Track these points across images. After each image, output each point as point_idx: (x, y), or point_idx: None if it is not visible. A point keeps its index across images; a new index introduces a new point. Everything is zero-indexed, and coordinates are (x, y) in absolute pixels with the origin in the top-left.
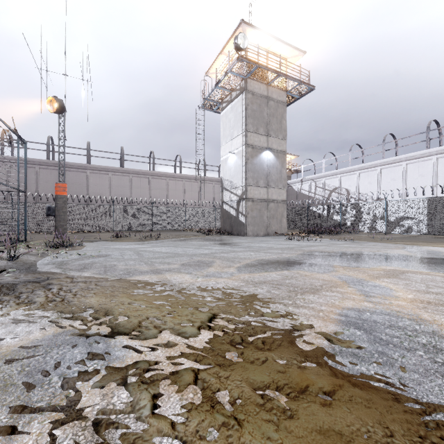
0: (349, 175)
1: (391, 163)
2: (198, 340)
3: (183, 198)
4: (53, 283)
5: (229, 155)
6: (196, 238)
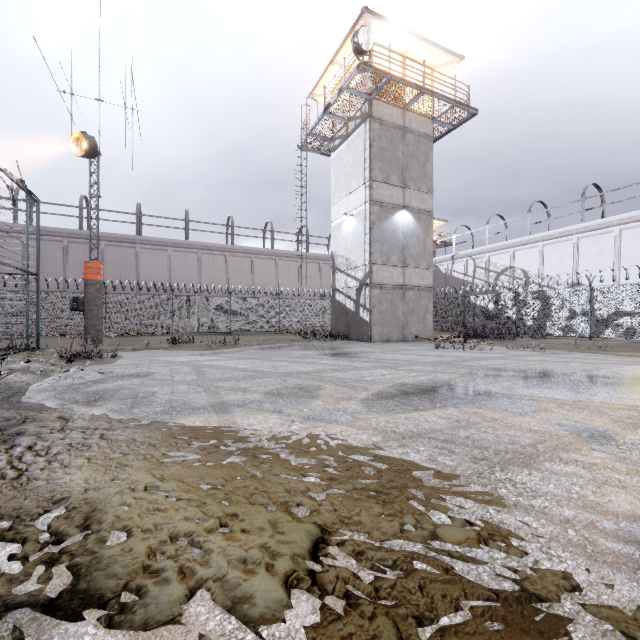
0: (528, 249)
1: (595, 229)
2: (282, 635)
3: (276, 284)
4: (26, 432)
5: (344, 219)
6: (294, 346)
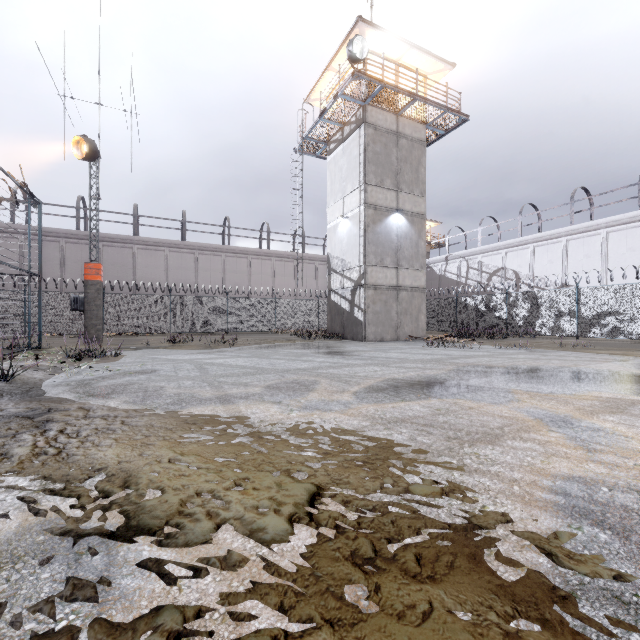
0: (519, 251)
1: (584, 231)
2: (289, 549)
3: (272, 284)
4: (54, 419)
5: (339, 221)
6: (291, 345)
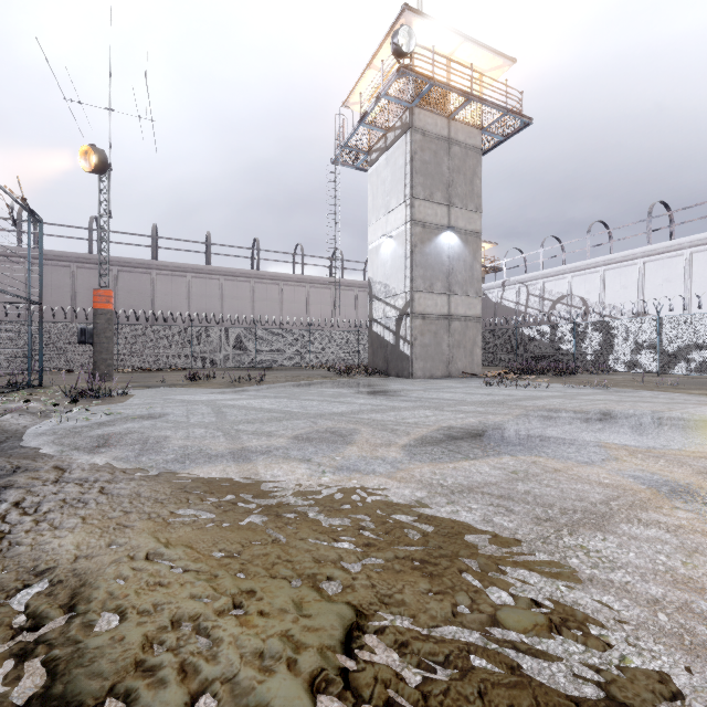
0: (587, 275)
1: (663, 252)
2: None
3: (306, 314)
4: (15, 485)
5: (382, 241)
6: (327, 382)
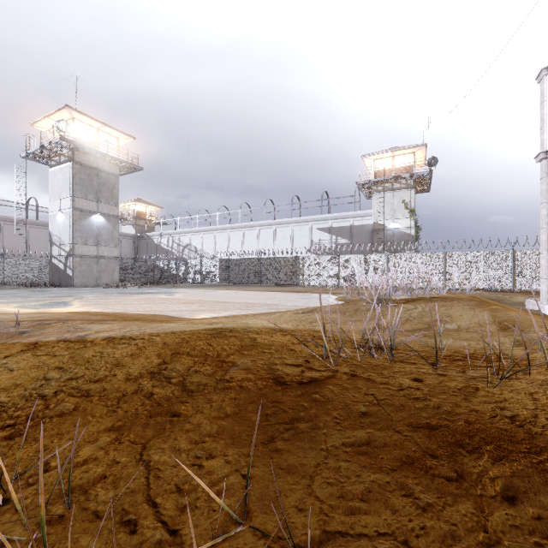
0: (197, 235)
1: (222, 229)
2: None
3: (1, 244)
4: None
5: (58, 213)
6: (13, 290)
